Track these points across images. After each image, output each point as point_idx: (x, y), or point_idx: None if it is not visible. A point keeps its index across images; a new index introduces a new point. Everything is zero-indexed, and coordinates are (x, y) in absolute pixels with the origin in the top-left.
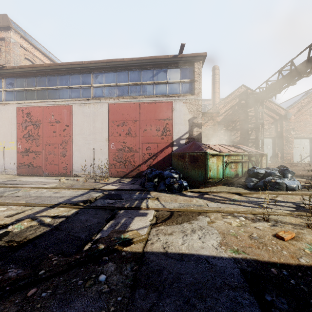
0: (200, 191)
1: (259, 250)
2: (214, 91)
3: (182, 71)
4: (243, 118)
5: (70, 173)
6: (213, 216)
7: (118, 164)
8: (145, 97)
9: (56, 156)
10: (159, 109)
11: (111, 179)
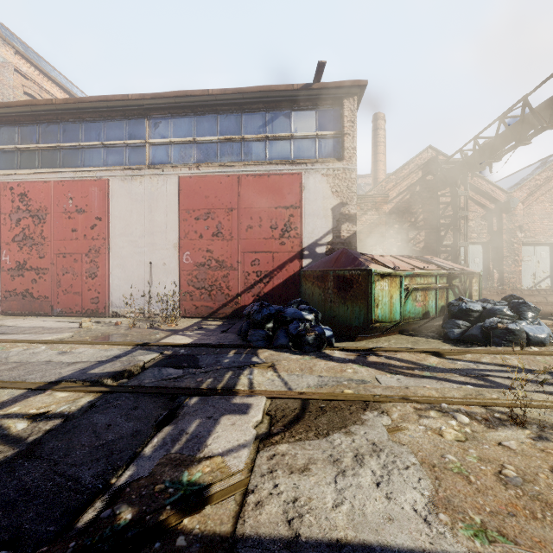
0: (359, 349)
1: (538, 524)
2: (375, 160)
3: (319, 115)
4: (430, 207)
5: (105, 311)
6: (397, 412)
7: (197, 292)
8: (249, 165)
9: (78, 278)
10: (276, 188)
11: (183, 321)
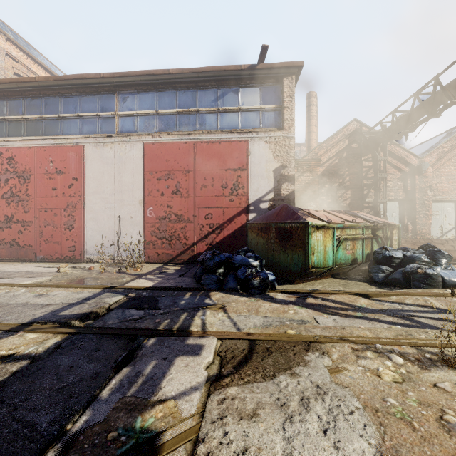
0: (298, 291)
1: None
2: (309, 131)
3: (263, 91)
4: (355, 170)
5: (81, 257)
6: (337, 353)
7: (159, 241)
8: (204, 133)
9: (57, 229)
10: (226, 153)
11: (147, 266)
